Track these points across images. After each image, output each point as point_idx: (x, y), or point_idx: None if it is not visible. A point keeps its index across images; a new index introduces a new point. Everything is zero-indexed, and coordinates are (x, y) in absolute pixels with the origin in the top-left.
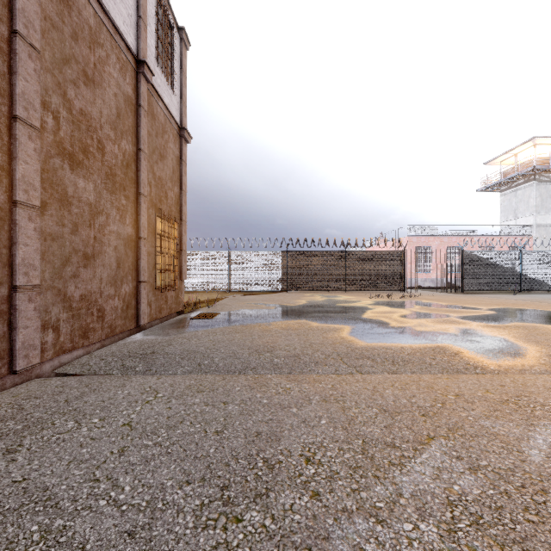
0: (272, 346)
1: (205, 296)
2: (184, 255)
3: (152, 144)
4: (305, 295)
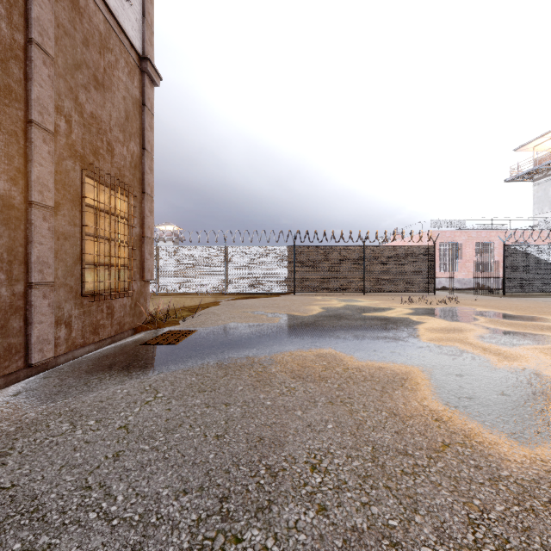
0: (272, 468)
1: (195, 300)
2: (149, 244)
3: (74, 53)
4: (316, 299)
